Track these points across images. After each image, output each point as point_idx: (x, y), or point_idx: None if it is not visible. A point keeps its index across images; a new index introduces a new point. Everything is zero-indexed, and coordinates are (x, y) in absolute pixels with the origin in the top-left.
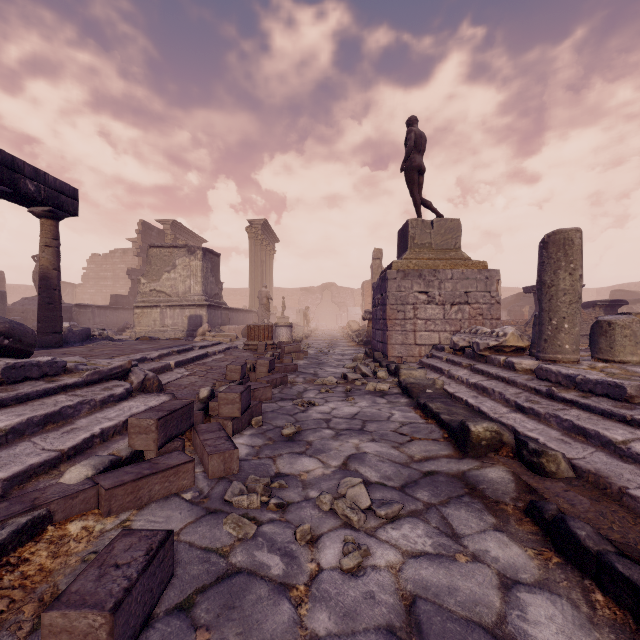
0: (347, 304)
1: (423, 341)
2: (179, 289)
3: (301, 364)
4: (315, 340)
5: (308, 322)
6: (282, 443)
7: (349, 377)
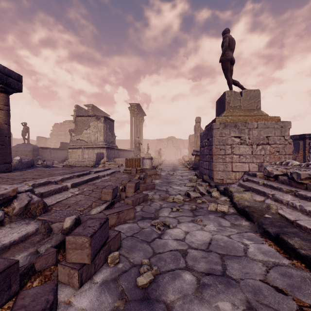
0: (180, 147)
1: (237, 169)
2: (92, 139)
3: (157, 183)
4: (165, 166)
5: (160, 156)
6: (135, 308)
7: (191, 195)
